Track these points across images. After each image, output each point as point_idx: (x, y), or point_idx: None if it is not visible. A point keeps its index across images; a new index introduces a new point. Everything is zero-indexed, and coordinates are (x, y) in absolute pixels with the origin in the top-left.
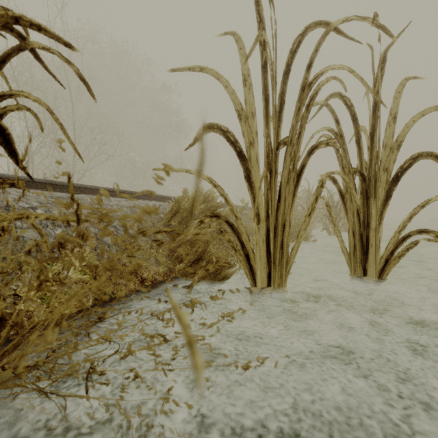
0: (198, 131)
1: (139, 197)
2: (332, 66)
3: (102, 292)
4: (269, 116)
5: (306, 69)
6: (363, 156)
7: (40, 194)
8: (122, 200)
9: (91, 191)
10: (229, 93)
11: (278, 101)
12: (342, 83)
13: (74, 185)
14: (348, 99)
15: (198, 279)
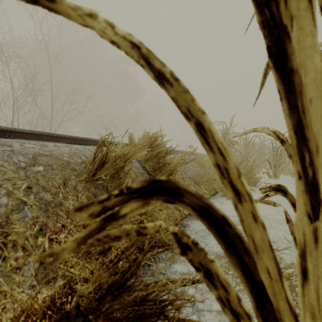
0: None
1: (92, 143)
2: None
3: None
4: None
5: None
6: None
7: None
8: (63, 146)
9: (37, 137)
10: None
11: None
12: None
13: (15, 130)
14: None
15: None
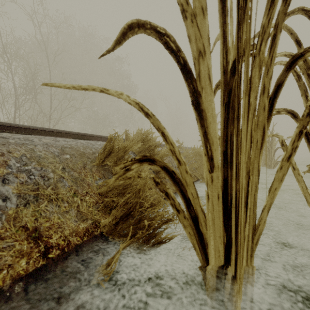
0: (121, 30)
1: (92, 138)
2: None
3: None
4: (226, 14)
5: None
6: None
7: None
8: (70, 141)
9: (47, 133)
10: None
11: None
12: None
13: (30, 127)
14: None
15: (124, 248)
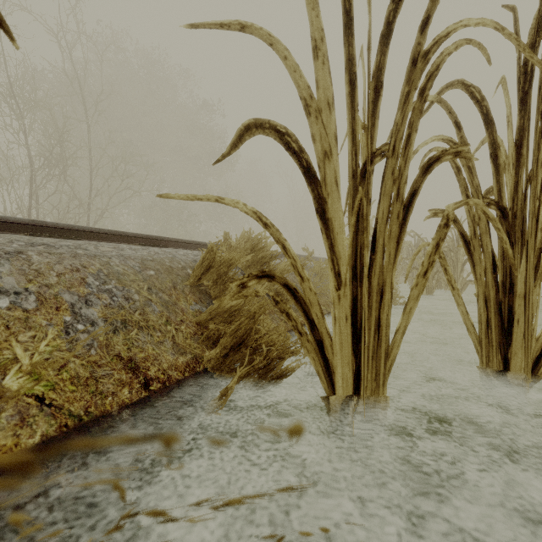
0: (237, 132)
1: (167, 244)
2: (466, 21)
3: (66, 412)
4: (356, 109)
5: (419, 28)
6: (502, 178)
7: (13, 240)
8: (140, 249)
9: (99, 237)
10: (290, 69)
11: (372, 83)
12: (483, 50)
13: (74, 227)
14: (476, 89)
15: (237, 380)
